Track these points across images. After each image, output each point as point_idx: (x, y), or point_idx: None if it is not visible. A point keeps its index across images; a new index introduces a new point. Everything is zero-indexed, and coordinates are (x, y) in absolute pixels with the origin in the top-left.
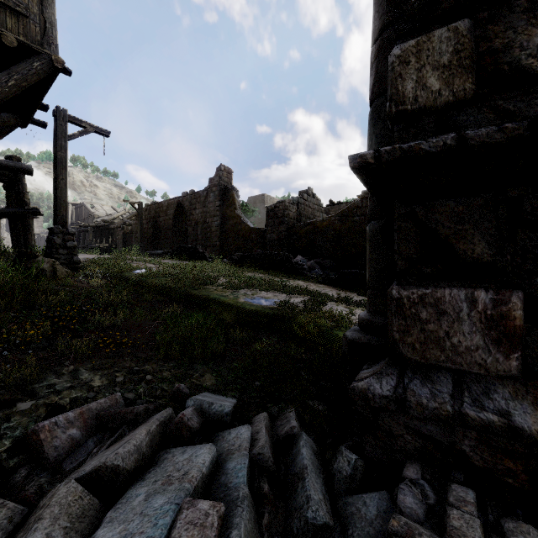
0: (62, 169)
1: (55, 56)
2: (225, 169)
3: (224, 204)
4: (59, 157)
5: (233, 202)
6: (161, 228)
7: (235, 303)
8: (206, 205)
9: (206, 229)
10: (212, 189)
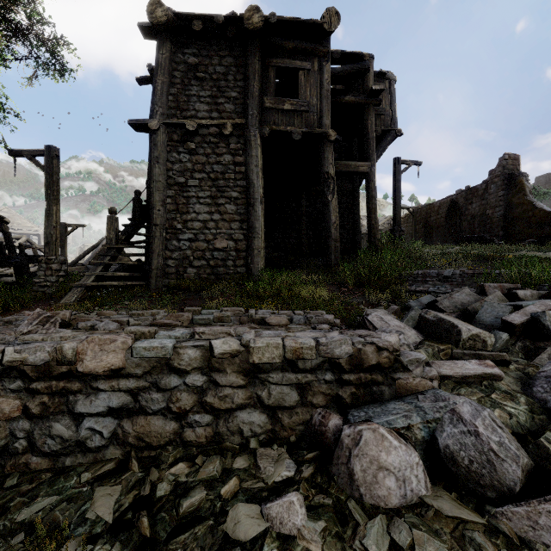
0: (398, 193)
1: (397, 130)
2: (510, 157)
3: (509, 193)
4: (396, 187)
5: (521, 188)
6: (432, 226)
7: (548, 257)
8: (484, 198)
9: (484, 221)
10: (492, 181)
